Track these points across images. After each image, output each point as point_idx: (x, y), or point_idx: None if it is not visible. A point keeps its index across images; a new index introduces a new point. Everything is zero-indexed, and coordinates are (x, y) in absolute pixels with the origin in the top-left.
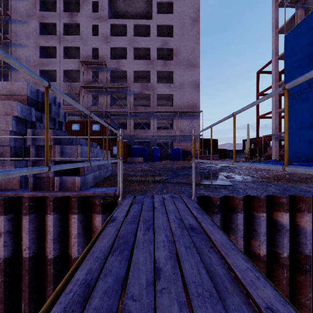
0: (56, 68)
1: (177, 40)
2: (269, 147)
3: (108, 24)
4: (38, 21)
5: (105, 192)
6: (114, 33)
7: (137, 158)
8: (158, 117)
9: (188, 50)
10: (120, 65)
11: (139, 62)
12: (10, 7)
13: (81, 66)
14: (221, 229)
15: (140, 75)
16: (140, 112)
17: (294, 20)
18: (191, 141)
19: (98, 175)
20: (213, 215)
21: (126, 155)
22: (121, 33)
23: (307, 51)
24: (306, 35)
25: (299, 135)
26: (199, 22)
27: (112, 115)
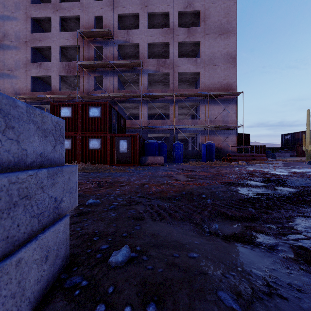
0: (51, 44)
1: None
2: None
3: None
4: None
5: None
6: None
7: (155, 158)
8: (178, 105)
9: (220, 11)
10: (130, 36)
11: (155, 32)
12: None
13: (82, 40)
14: None
15: (155, 51)
16: (156, 96)
17: None
18: (224, 134)
19: None
20: None
21: (139, 153)
22: None
23: None
24: None
25: None
26: None
27: (120, 102)
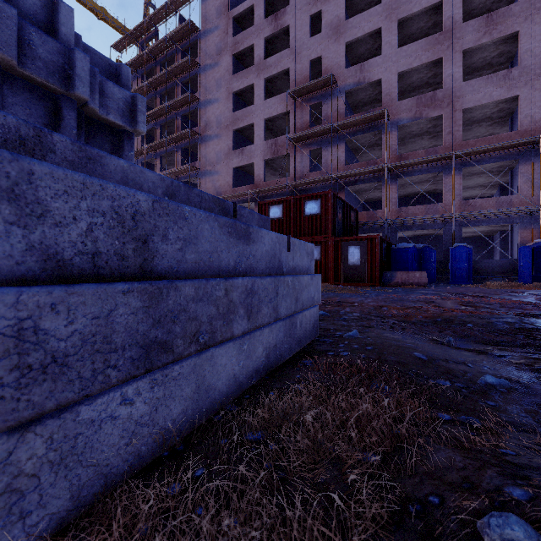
0: (255, 120)
1: None
2: None
3: None
4: (230, 54)
5: None
6: (352, 16)
7: (410, 274)
8: (464, 171)
9: None
10: (366, 72)
11: (412, 49)
12: (199, 50)
13: (292, 103)
14: None
15: (414, 82)
16: (414, 164)
17: None
18: None
19: (141, 409)
20: None
21: (381, 266)
22: (368, 8)
23: None
24: None
25: None
26: None
27: (349, 184)
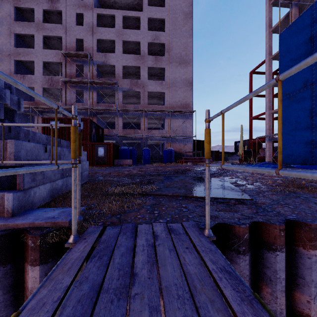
0: (35, 59)
1: (169, 35)
2: (261, 149)
3: (94, 13)
4: (12, 5)
5: (54, 221)
6: (101, 24)
7: (126, 160)
8: (149, 117)
9: (180, 46)
10: (107, 59)
11: (128, 57)
12: None
13: (64, 58)
14: (249, 278)
15: (130, 71)
16: (129, 110)
17: (287, 19)
18: (184, 142)
19: (61, 185)
20: (238, 257)
21: (114, 157)
22: (109, 25)
23: (303, 50)
24: (302, 33)
25: (295, 136)
26: (192, 17)
27: (99, 113)
